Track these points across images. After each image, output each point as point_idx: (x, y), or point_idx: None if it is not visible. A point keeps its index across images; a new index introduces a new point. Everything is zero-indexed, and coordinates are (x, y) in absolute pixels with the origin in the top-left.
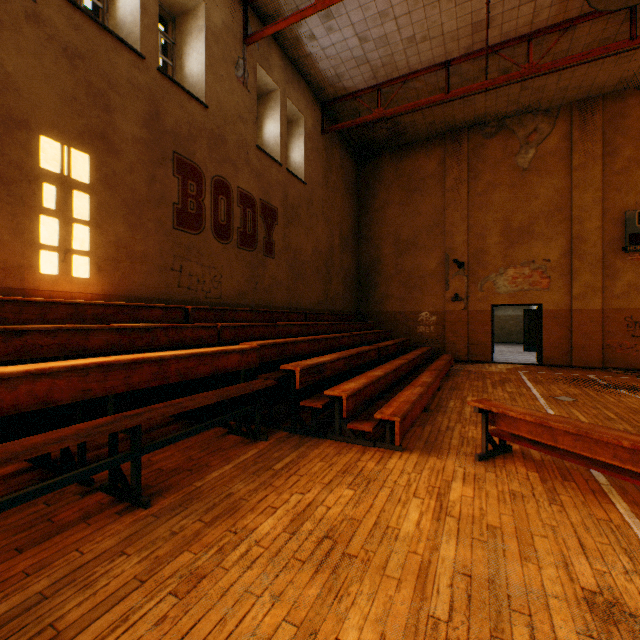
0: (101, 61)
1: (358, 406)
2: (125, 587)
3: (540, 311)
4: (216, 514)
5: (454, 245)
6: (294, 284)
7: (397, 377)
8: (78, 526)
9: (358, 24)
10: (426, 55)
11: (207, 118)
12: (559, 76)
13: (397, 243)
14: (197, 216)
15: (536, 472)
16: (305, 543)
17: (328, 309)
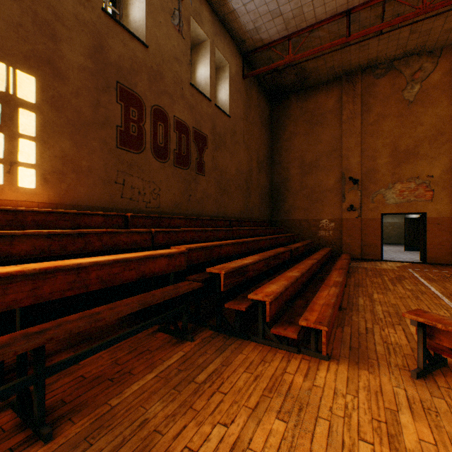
0: None
1: (280, 308)
2: None
3: (424, 218)
4: None
5: (349, 166)
6: (221, 197)
7: (309, 275)
8: None
9: None
10: (330, 5)
11: (147, 56)
12: (445, 18)
13: (302, 165)
14: (138, 138)
15: None
16: None
17: (248, 217)
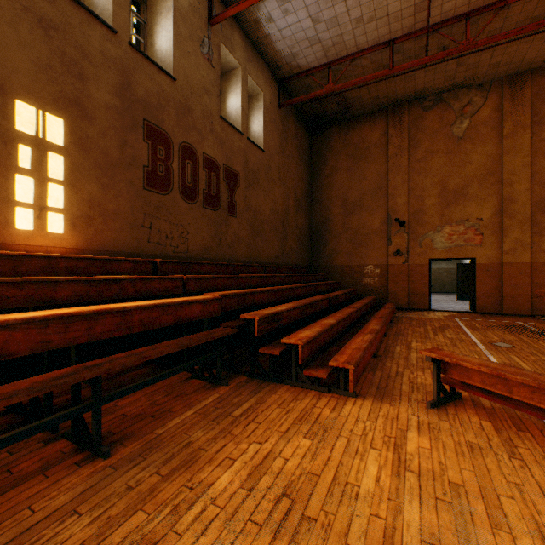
0: (75, 33)
1: (313, 353)
2: None
3: (474, 264)
4: (174, 466)
5: (396, 206)
6: (254, 240)
7: (347, 324)
8: (35, 478)
9: (311, 6)
10: (372, 35)
11: (175, 90)
12: (492, 53)
13: (345, 204)
14: (166, 178)
15: (489, 421)
16: (262, 502)
17: (284, 263)
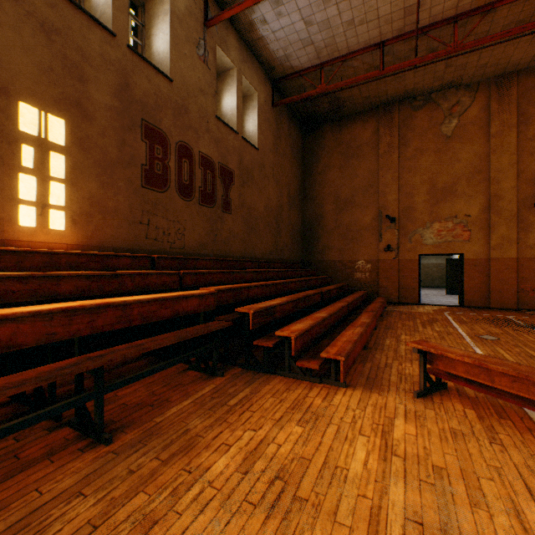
0: (76, 37)
1: (305, 345)
2: (77, 533)
3: (462, 260)
4: (173, 451)
5: (386, 203)
6: (248, 236)
7: (339, 318)
8: (41, 463)
9: (304, 9)
10: (363, 37)
11: (172, 90)
12: (479, 54)
13: (337, 201)
14: (163, 176)
15: (472, 409)
16: (257, 484)
17: (278, 258)
